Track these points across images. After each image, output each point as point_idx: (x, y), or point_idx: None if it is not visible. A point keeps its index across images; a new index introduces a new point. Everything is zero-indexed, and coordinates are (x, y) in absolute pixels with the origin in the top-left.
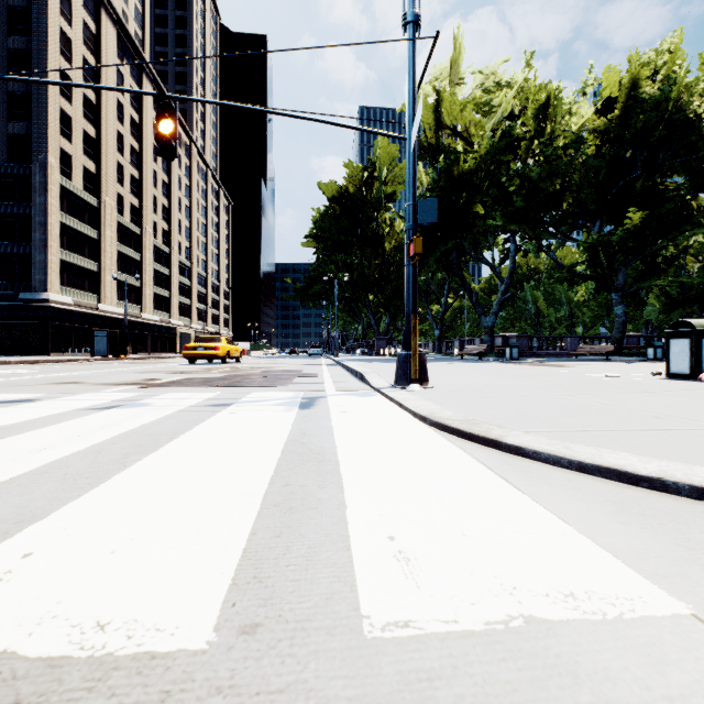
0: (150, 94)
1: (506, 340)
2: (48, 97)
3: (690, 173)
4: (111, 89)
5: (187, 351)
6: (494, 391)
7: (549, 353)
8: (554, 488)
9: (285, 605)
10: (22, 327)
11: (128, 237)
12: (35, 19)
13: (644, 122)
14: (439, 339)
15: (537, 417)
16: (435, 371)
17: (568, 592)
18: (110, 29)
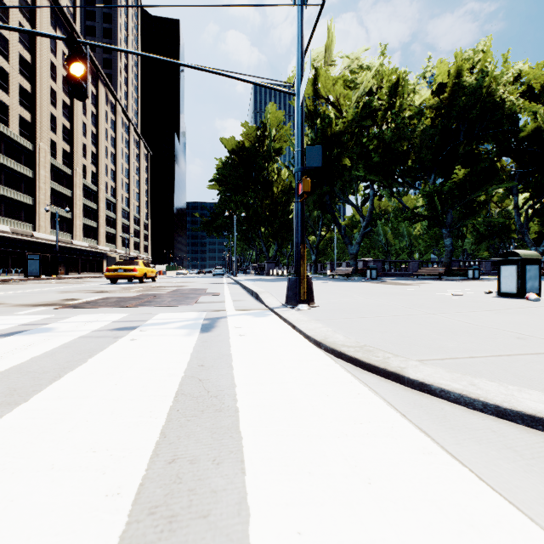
0: (61, 38)
1: (365, 263)
2: None
3: (496, 142)
4: (23, 31)
5: (109, 272)
6: (370, 310)
7: (397, 273)
8: (487, 449)
9: None
10: None
11: (60, 176)
12: None
13: (465, 102)
14: (315, 262)
15: (420, 340)
16: (316, 290)
17: None
18: (44, 1)
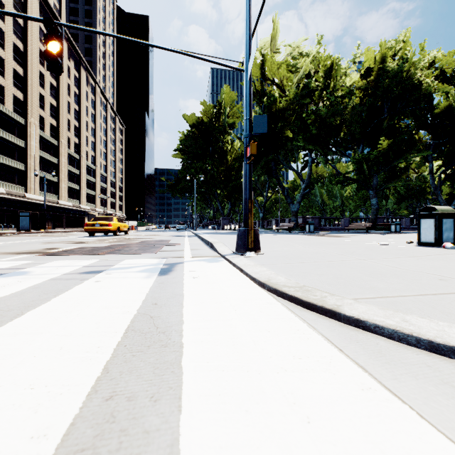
0: (40, 19)
1: (305, 220)
2: None
3: (414, 117)
4: (6, 13)
5: (87, 227)
6: (309, 256)
7: (331, 228)
8: (425, 384)
9: None
10: None
11: (48, 146)
12: None
13: (388, 84)
14: (262, 219)
15: (353, 281)
16: (263, 241)
17: None
18: None
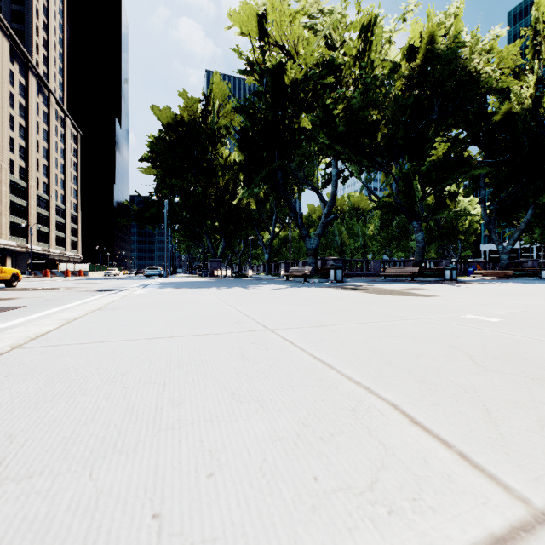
0: None
1: (324, 263)
2: None
3: (467, 126)
4: None
5: None
6: None
7: (358, 274)
8: None
9: None
10: None
11: None
12: None
13: (439, 73)
14: (268, 262)
15: None
16: (223, 329)
17: None
18: None
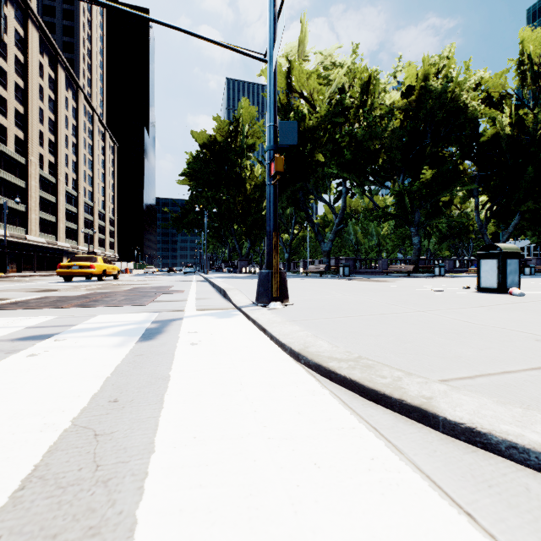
0: None
1: (338, 261)
2: None
3: (459, 145)
4: None
5: (61, 269)
6: (352, 307)
7: (367, 271)
8: None
9: None
10: None
11: (12, 165)
12: None
13: (432, 105)
14: (288, 260)
15: (426, 346)
16: (290, 287)
17: None
18: None
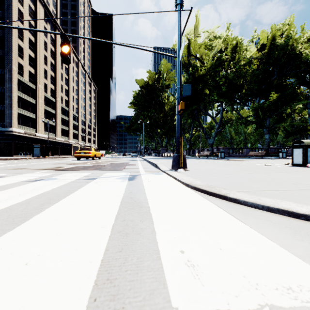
0: (57, 33)
1: (218, 149)
2: (12, 39)
3: (297, 77)
4: (39, 31)
5: (76, 154)
6: (217, 172)
7: (236, 155)
8: (258, 220)
9: (126, 299)
10: (0, 143)
11: (49, 103)
12: (6, 3)
13: (277, 55)
14: (189, 149)
15: (240, 184)
16: (188, 163)
17: (287, 286)
18: (41, 9)
